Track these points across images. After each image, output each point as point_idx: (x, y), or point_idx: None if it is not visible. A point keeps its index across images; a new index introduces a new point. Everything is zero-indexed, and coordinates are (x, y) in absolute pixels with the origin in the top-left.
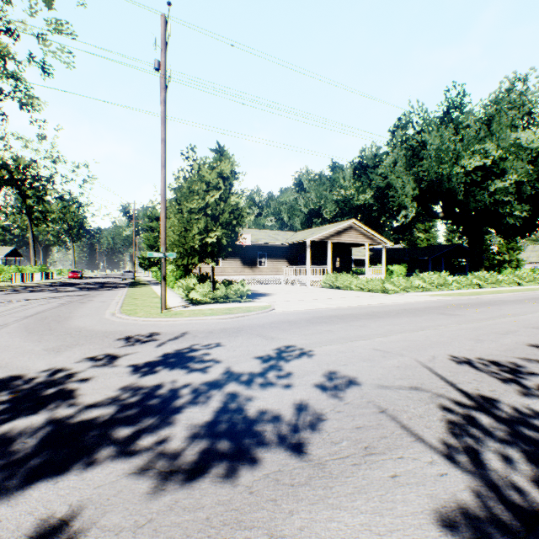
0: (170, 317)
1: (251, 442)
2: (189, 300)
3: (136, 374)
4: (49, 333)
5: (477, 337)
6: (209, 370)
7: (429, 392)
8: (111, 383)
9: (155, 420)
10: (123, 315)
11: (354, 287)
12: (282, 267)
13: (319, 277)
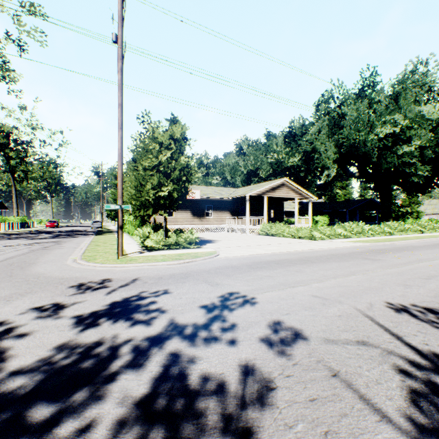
0: (125, 263)
1: (190, 428)
2: (145, 246)
3: (77, 327)
4: (8, 279)
5: (404, 282)
6: (153, 322)
7: (378, 347)
8: (48, 339)
9: (82, 393)
10: (82, 261)
11: (287, 235)
12: (226, 217)
13: (257, 226)
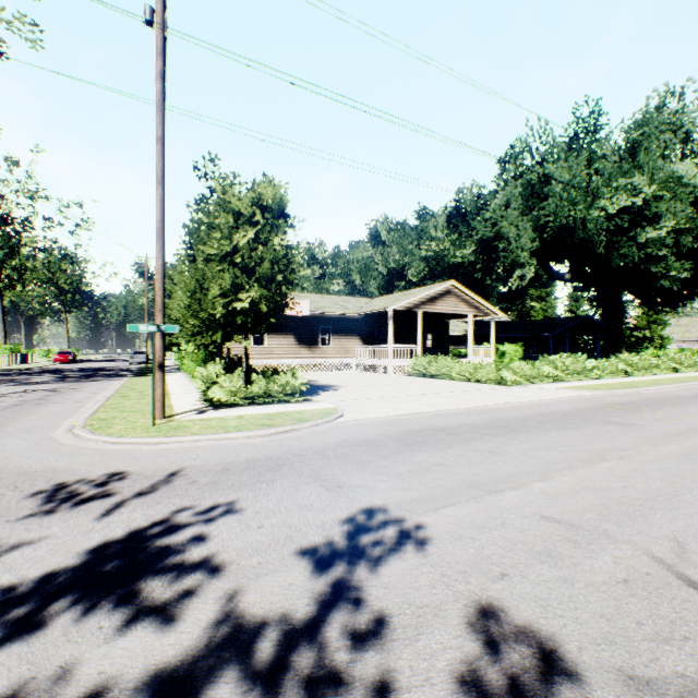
0: (163, 436)
1: None
2: (208, 400)
3: None
4: None
5: None
6: (181, 613)
7: None
8: None
9: None
10: (83, 431)
11: (457, 376)
12: (353, 347)
13: (405, 361)
